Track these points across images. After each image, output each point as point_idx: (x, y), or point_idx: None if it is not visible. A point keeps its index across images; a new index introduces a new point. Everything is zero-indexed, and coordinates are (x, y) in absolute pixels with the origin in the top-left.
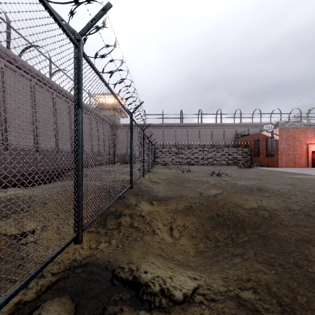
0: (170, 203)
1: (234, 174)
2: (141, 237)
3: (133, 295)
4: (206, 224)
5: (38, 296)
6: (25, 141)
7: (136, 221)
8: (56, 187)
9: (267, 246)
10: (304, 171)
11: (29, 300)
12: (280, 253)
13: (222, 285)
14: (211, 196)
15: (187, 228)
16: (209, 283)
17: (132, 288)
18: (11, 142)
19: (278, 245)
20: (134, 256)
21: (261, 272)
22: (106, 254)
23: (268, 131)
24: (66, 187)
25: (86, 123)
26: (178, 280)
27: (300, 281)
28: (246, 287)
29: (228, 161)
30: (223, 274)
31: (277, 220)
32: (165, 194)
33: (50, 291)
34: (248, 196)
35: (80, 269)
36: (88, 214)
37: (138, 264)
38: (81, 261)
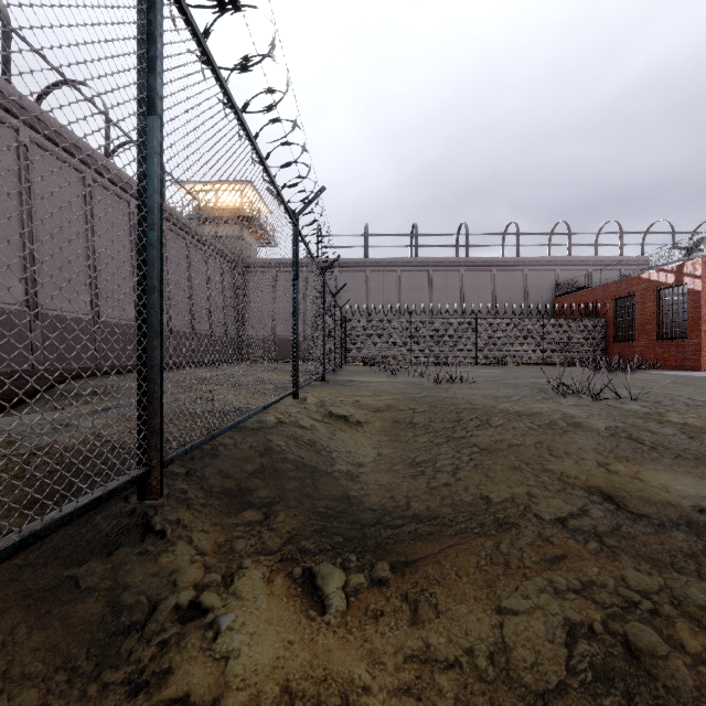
0: (439, 594)
1: (623, 389)
2: None
3: None
4: None
5: None
6: None
7: None
8: None
9: None
10: None
11: None
12: None
13: None
14: None
15: None
16: None
17: None
18: None
19: None
20: None
21: None
22: None
23: (665, 269)
24: None
25: None
26: None
27: None
28: None
29: (544, 354)
30: None
31: None
32: (394, 497)
33: None
34: None
35: None
36: None
37: None
38: None
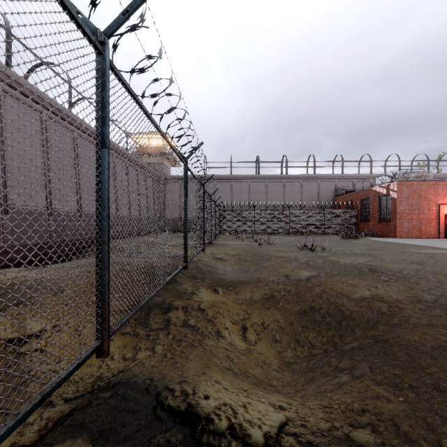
0: (242, 290)
1: (334, 248)
2: (199, 341)
3: (187, 436)
4: (296, 321)
5: (41, 436)
6: (33, 201)
7: (192, 317)
8: (77, 266)
9: (389, 356)
10: (434, 243)
11: (27, 445)
12: (410, 368)
13: (324, 419)
14: (303, 280)
15: (267, 327)
16: (304, 415)
17: (186, 424)
18: (12, 202)
19: (405, 356)
20: (189, 371)
21: (382, 399)
22: (147, 368)
23: (382, 186)
24: (90, 266)
25: (122, 175)
26: (256, 411)
27: (445, 414)
28: (360, 423)
29: (325, 228)
30: (324, 400)
31: (402, 317)
32: (235, 277)
33: (61, 428)
34: (356, 280)
35: (108, 392)
36: (122, 307)
37: (195, 384)
38: (111, 378)
